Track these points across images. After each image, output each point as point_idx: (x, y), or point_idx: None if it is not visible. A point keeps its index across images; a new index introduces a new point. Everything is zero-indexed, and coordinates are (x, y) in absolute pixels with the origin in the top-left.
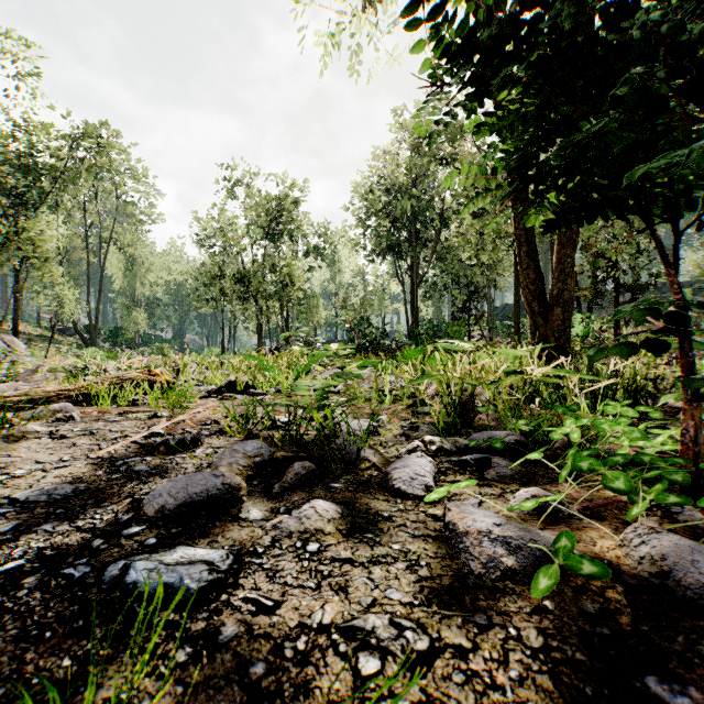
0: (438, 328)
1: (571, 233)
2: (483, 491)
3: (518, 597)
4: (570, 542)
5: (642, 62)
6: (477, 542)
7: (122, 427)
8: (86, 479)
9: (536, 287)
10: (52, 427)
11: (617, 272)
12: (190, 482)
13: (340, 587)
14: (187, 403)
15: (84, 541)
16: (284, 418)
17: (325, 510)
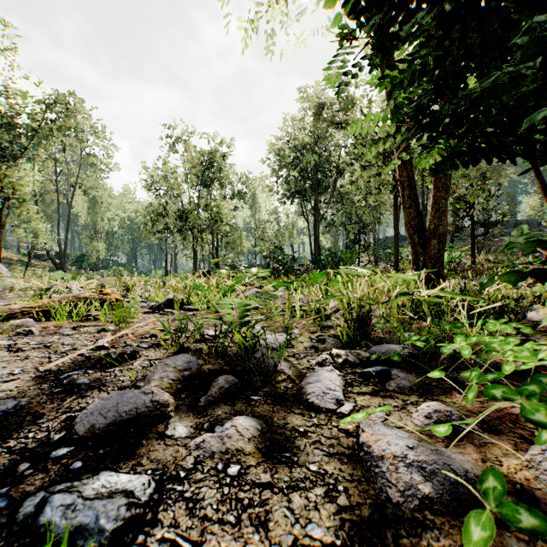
0: (335, 255)
1: (445, 180)
2: (387, 402)
3: (440, 532)
4: (499, 484)
5: (543, 10)
6: (394, 468)
7: (73, 340)
8: (30, 392)
9: (416, 223)
10: (12, 341)
11: (474, 212)
12: (121, 400)
13: (260, 521)
14: (130, 318)
15: (11, 465)
16: (212, 332)
17: (245, 429)
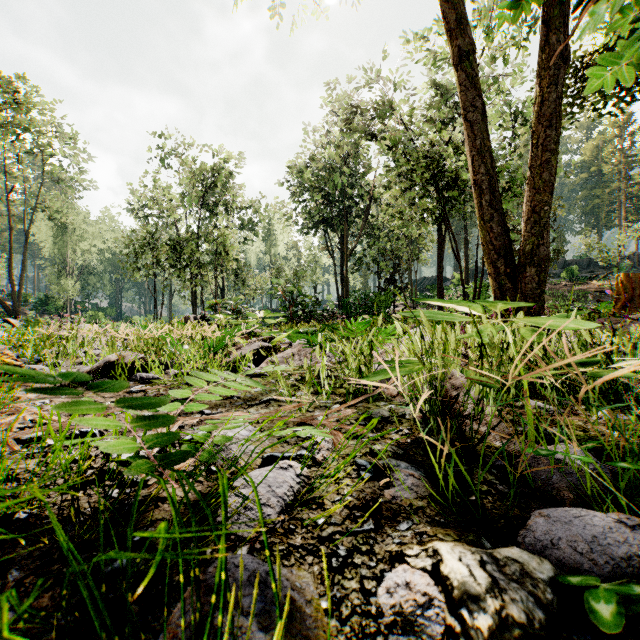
0: (367, 297)
1: (549, 175)
2: None
3: None
4: None
5: None
6: None
7: None
8: None
9: (502, 243)
10: None
11: None
12: None
13: None
14: None
15: None
16: None
17: None
